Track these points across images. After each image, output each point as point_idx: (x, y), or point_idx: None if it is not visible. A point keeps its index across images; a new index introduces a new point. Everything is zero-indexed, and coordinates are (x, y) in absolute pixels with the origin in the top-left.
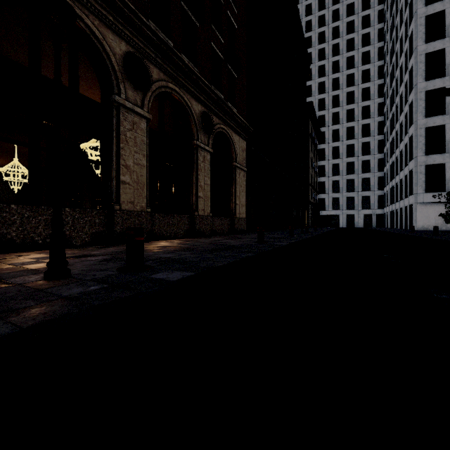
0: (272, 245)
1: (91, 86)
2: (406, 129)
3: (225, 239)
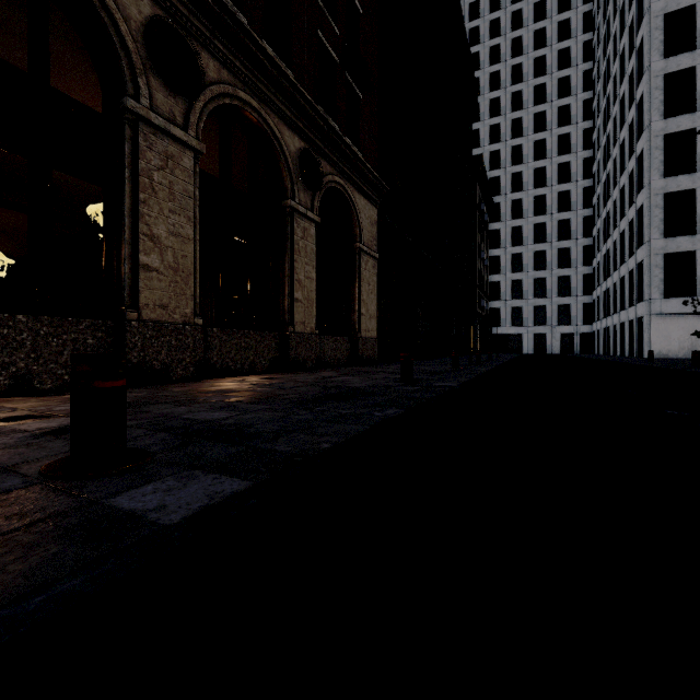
0: (430, 387)
1: (100, 99)
2: (631, 197)
3: (341, 375)
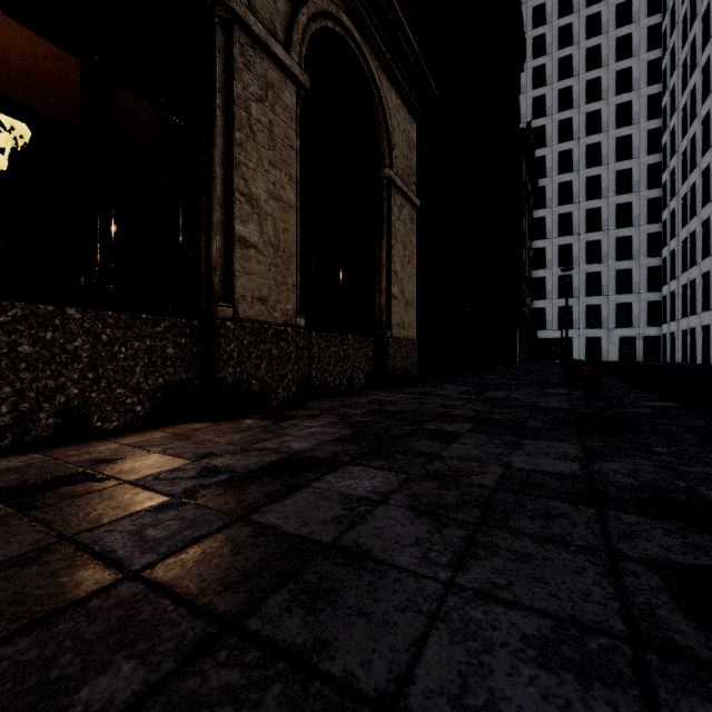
0: None
1: None
2: None
3: (346, 443)
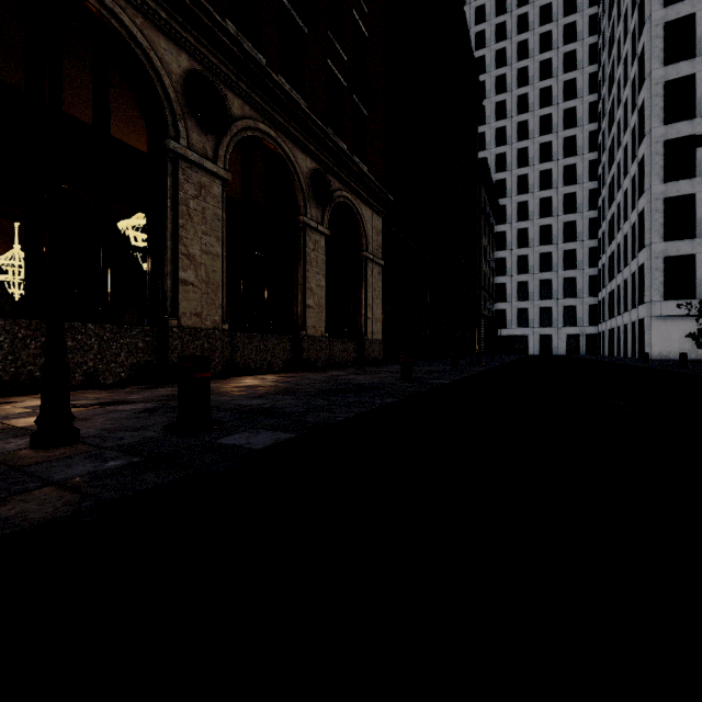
0: (425, 383)
1: (134, 128)
2: (634, 201)
3: (349, 374)
